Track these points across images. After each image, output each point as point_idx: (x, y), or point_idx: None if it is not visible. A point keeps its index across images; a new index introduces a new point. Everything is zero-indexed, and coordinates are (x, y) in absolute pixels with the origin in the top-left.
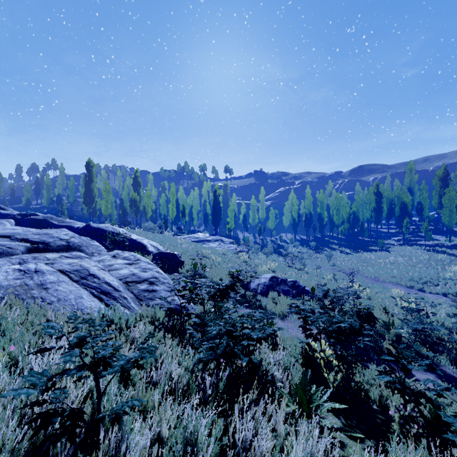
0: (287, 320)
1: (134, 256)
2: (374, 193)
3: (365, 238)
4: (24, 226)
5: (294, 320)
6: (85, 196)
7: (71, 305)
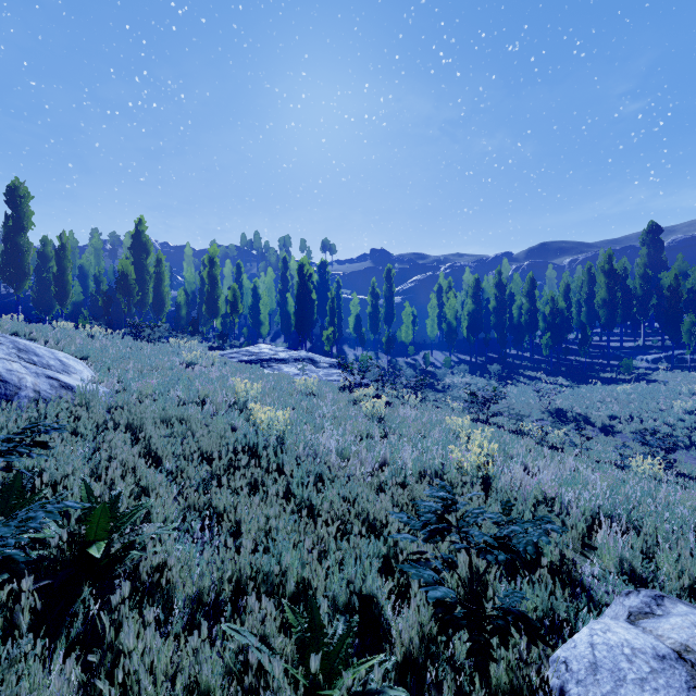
0: None
1: None
2: (604, 273)
3: (580, 358)
4: None
5: None
6: (4, 261)
7: None
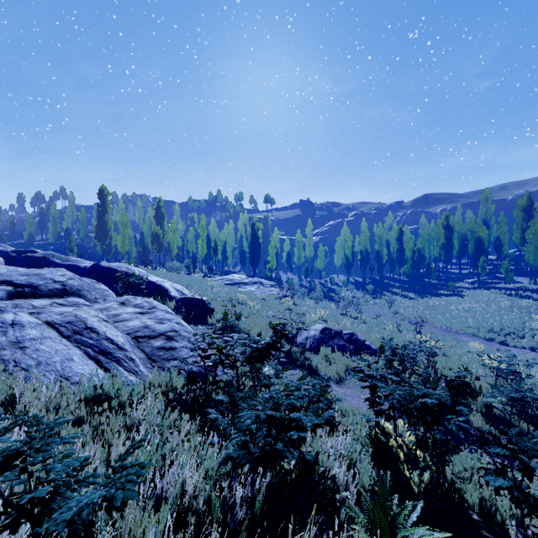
0: (344, 384)
1: (149, 303)
2: (443, 227)
3: (432, 281)
4: (20, 266)
5: (353, 384)
6: (97, 229)
7: (54, 371)
